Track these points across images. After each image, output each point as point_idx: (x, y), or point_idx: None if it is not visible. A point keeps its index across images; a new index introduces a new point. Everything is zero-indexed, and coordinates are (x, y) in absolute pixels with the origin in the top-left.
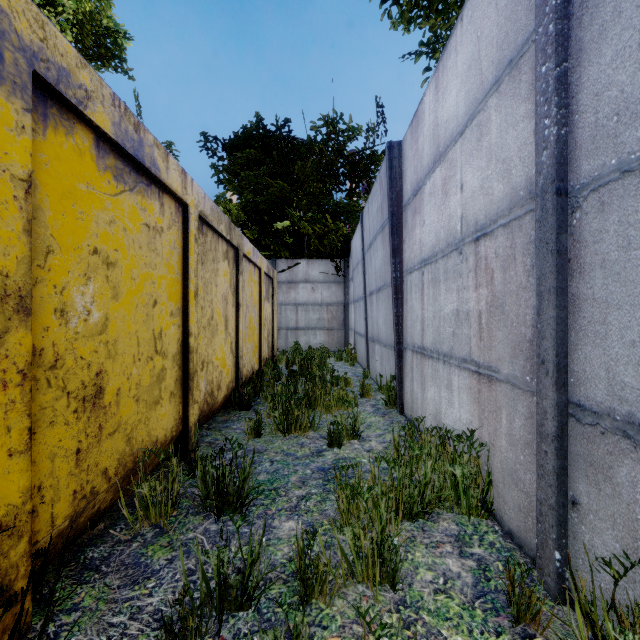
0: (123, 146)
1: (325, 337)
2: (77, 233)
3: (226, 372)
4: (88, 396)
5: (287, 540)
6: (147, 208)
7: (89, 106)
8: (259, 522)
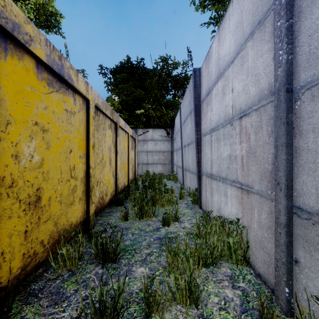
0: (52, 67)
1: (161, 168)
2: (25, 113)
3: (110, 186)
4: (32, 201)
5: (139, 278)
6: (66, 101)
7: (32, 45)
8: (125, 268)
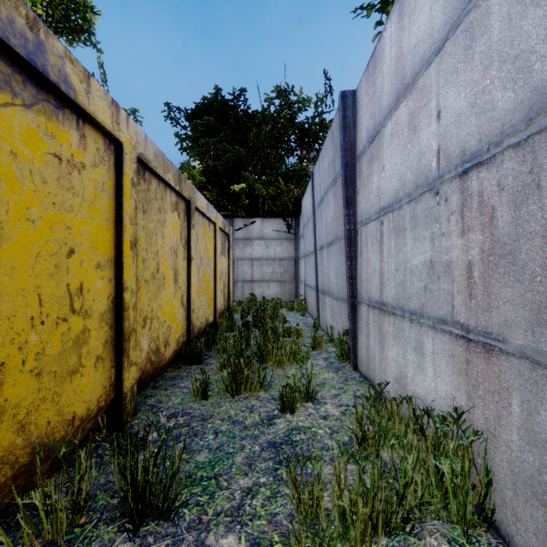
0: (4, 39)
1: (278, 289)
2: None
3: (176, 326)
4: None
5: None
6: (57, 135)
7: None
8: (189, 538)
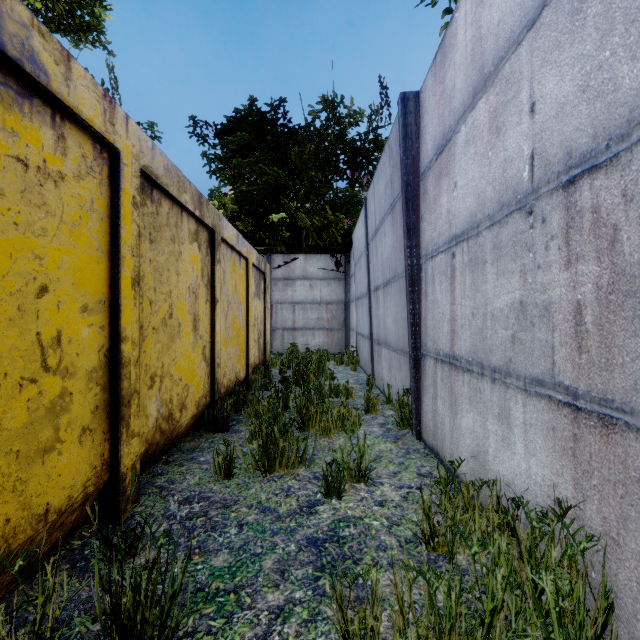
0: None
1: (324, 338)
2: None
3: (195, 385)
4: None
5: None
6: (21, 132)
7: None
8: None
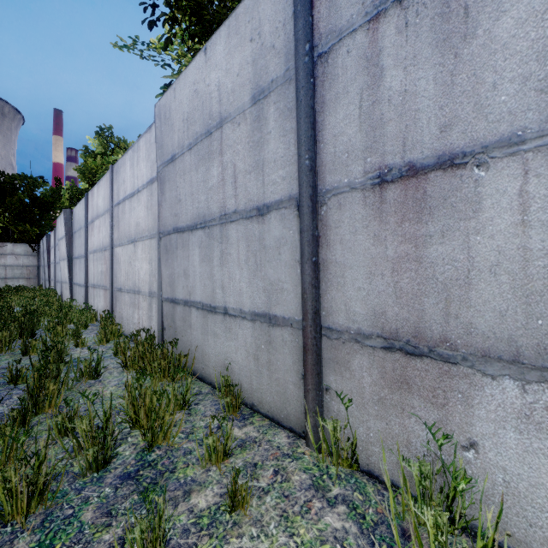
0: None
1: (26, 282)
2: None
3: None
4: None
5: None
6: None
7: None
8: None
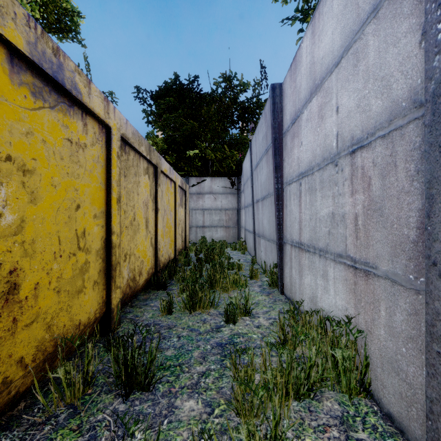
0: (40, 65)
1: (224, 233)
2: None
3: (147, 261)
4: None
5: (187, 423)
6: (69, 125)
7: None
8: (163, 401)
